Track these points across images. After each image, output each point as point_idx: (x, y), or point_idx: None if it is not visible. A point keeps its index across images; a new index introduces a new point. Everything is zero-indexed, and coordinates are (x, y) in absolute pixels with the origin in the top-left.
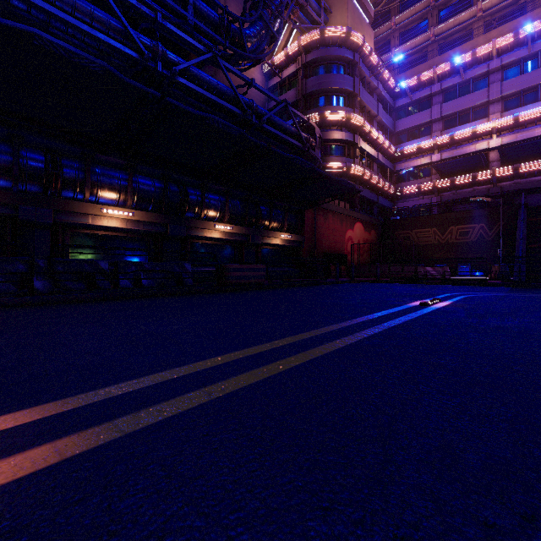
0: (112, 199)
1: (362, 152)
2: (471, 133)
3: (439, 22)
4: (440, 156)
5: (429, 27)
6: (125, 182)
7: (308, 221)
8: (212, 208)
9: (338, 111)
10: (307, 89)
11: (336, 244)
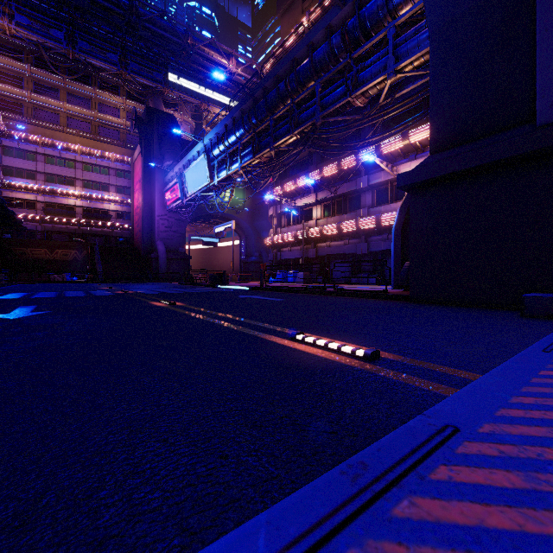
0: None
1: None
2: (66, 192)
3: (34, 89)
4: (44, 199)
5: (26, 88)
6: None
7: None
8: None
9: None
10: None
11: None
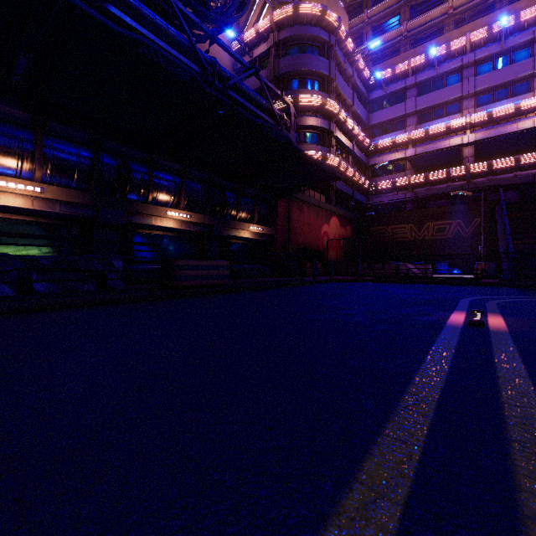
0: (9, 168)
1: (337, 142)
2: (445, 127)
3: (410, 18)
4: (415, 151)
5: (402, 22)
6: (31, 144)
7: (281, 213)
8: (164, 190)
9: (313, 95)
10: (279, 69)
11: (311, 239)
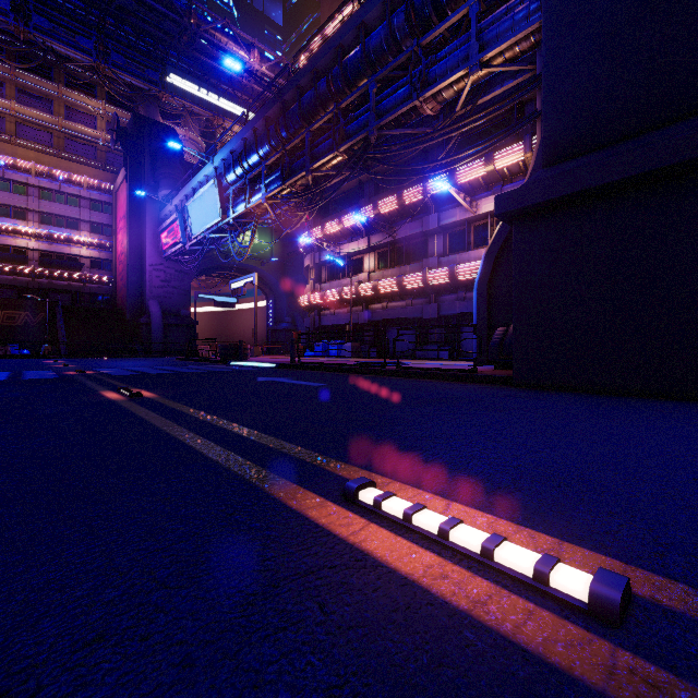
0: None
1: None
2: (13, 229)
3: None
4: None
5: None
6: None
7: None
8: None
9: None
10: None
11: None
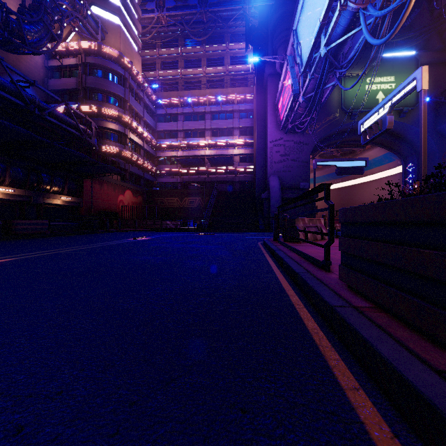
0: None
1: (132, 141)
2: (197, 144)
3: (184, 67)
4: (182, 153)
5: (179, 67)
6: None
7: (86, 188)
8: None
9: (112, 109)
10: (87, 83)
11: (110, 205)
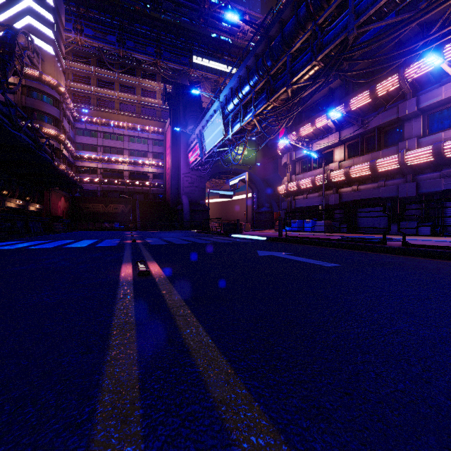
0: None
1: (62, 154)
2: (117, 160)
3: (97, 85)
4: (103, 166)
5: (92, 84)
6: None
7: (46, 197)
8: (12, 190)
9: (52, 129)
10: (26, 103)
11: (55, 210)
